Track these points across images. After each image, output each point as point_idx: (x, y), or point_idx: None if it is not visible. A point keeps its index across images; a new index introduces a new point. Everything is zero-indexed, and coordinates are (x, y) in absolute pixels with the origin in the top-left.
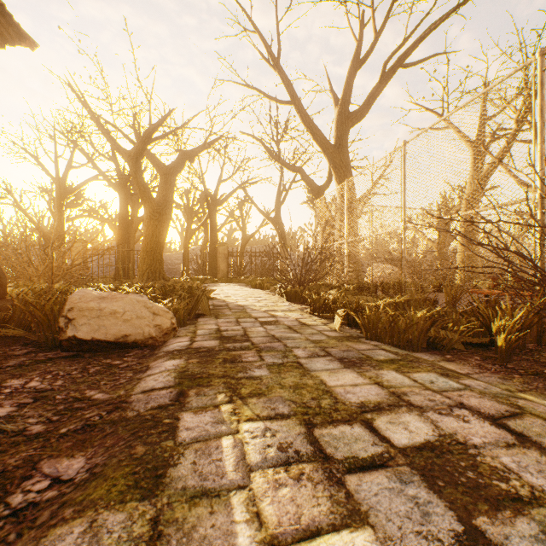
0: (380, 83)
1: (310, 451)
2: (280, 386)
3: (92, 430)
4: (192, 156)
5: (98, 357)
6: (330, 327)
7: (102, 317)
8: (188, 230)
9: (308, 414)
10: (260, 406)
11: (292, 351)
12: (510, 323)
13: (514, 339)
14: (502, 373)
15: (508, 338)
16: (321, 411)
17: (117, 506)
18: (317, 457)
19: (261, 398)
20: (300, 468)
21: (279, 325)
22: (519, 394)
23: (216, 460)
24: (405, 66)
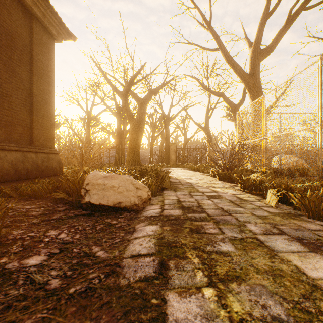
0: (285, 24)
1: None
2: (254, 268)
3: (92, 295)
4: (155, 92)
5: (103, 216)
6: (265, 203)
7: (105, 190)
8: (152, 137)
9: None
10: (246, 298)
11: (245, 225)
12: None
13: None
14: None
15: None
16: None
17: None
18: None
19: (241, 285)
20: None
21: (222, 199)
22: None
23: None
24: (307, 9)
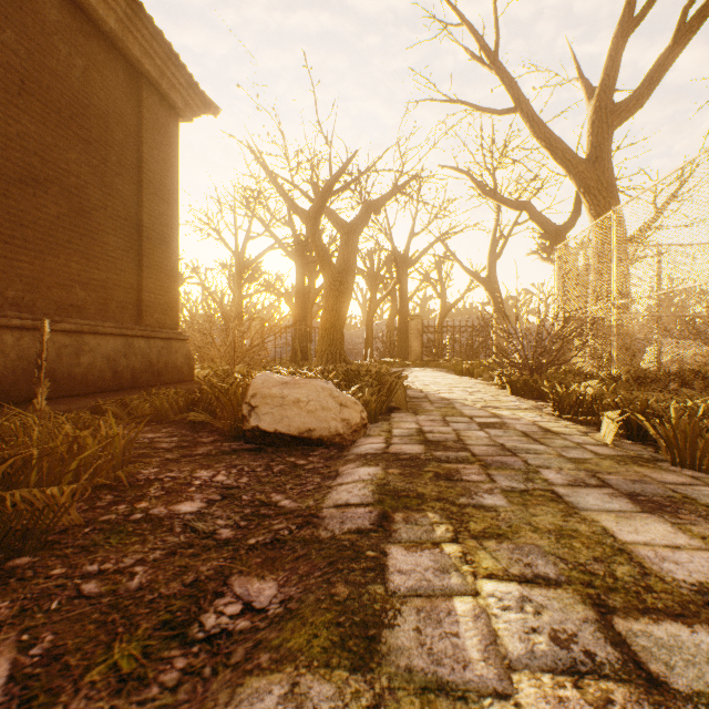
0: (673, 43)
1: (616, 660)
2: (530, 527)
3: (282, 547)
4: (377, 207)
5: (281, 453)
6: (595, 438)
7: (285, 406)
8: (371, 301)
9: (593, 586)
10: (504, 556)
11: (538, 471)
12: None
13: None
14: None
15: None
16: (617, 586)
17: (321, 670)
18: (633, 676)
19: (503, 543)
20: (603, 689)
21: (507, 430)
22: None
23: (450, 633)
24: None
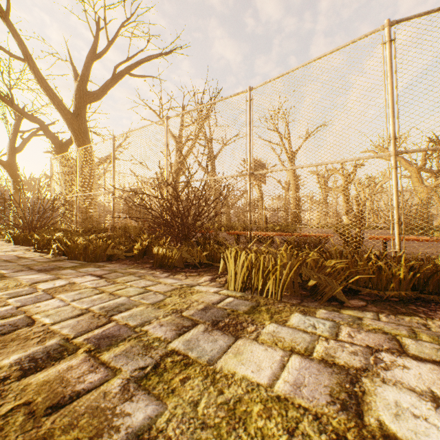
0: (112, 79)
1: None
2: None
3: None
4: None
5: None
6: (46, 257)
7: None
8: None
9: None
10: None
11: (1, 271)
12: (145, 243)
13: (141, 249)
14: (131, 264)
15: (138, 249)
16: (8, 288)
17: None
18: None
19: None
20: None
21: None
22: (128, 269)
23: None
24: (132, 75)
